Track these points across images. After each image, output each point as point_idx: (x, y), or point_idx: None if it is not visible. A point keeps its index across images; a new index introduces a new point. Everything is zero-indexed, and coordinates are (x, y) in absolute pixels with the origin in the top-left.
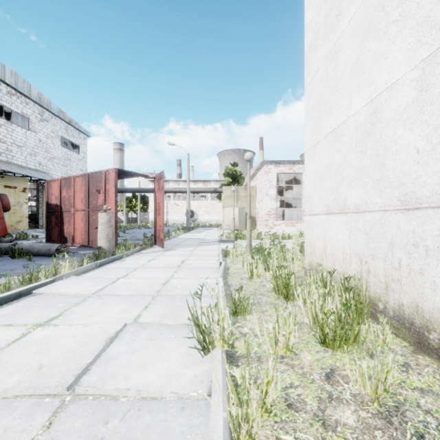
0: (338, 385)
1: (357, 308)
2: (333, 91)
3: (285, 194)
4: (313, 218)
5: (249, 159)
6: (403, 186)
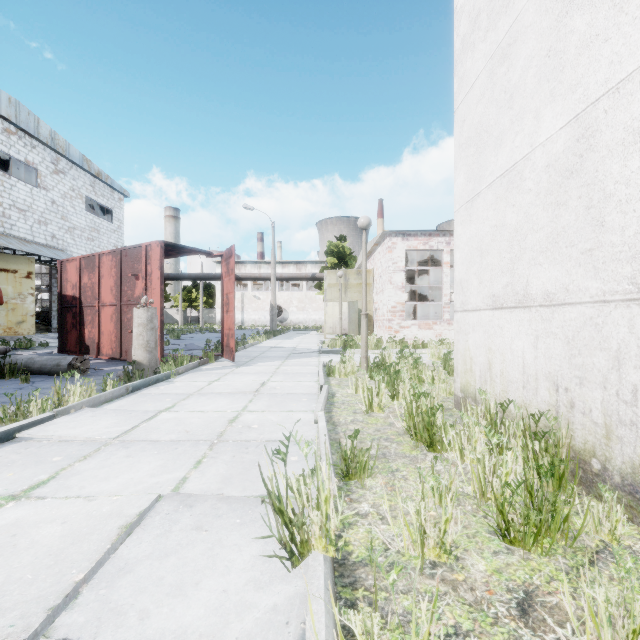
0: (545, 630)
1: (555, 468)
2: (505, 109)
3: (416, 281)
4: (469, 317)
5: (365, 227)
6: None
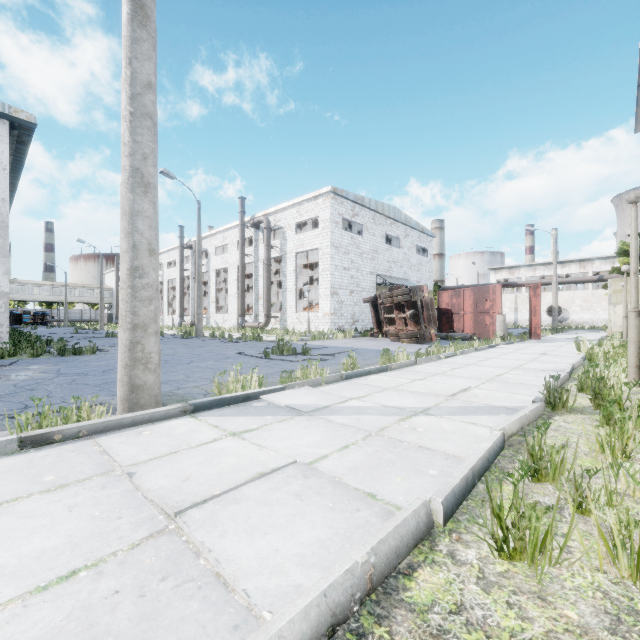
0: None
1: None
2: None
3: None
4: None
5: (625, 271)
6: None
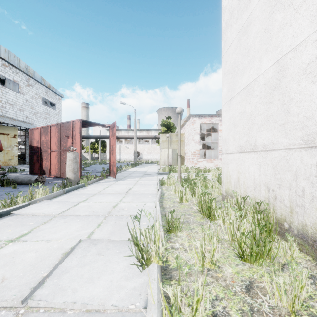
0: (257, 297)
1: (267, 227)
2: (245, 57)
3: (206, 139)
4: (229, 156)
5: (180, 112)
6: (306, 128)
